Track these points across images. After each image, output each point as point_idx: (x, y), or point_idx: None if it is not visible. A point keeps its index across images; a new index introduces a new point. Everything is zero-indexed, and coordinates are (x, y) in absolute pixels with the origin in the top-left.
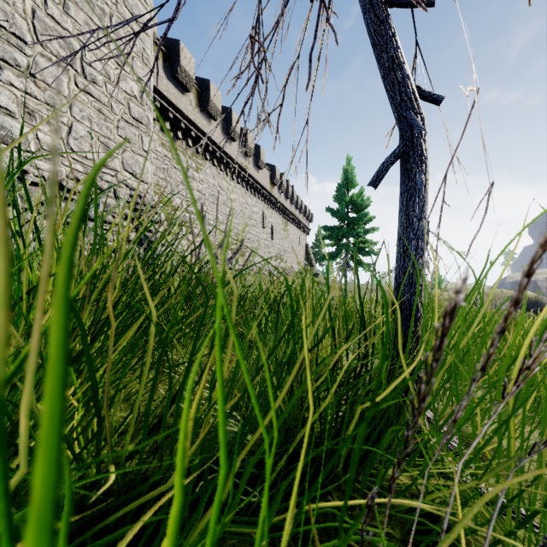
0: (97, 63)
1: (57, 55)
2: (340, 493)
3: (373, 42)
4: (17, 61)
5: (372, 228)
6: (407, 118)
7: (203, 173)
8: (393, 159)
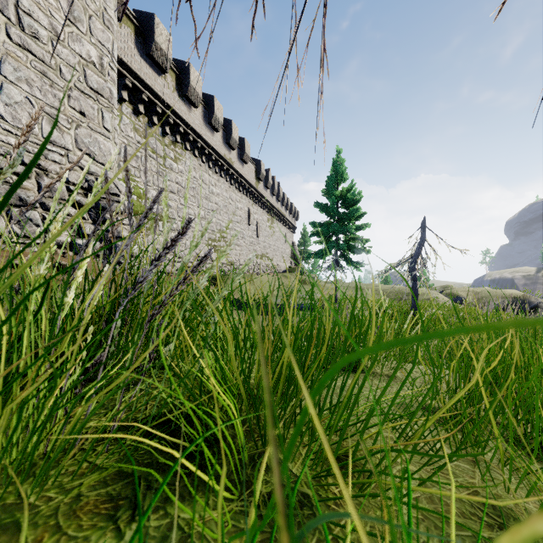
0: (40, 14)
1: None
2: None
3: None
4: None
5: (363, 224)
6: None
7: (183, 163)
8: None
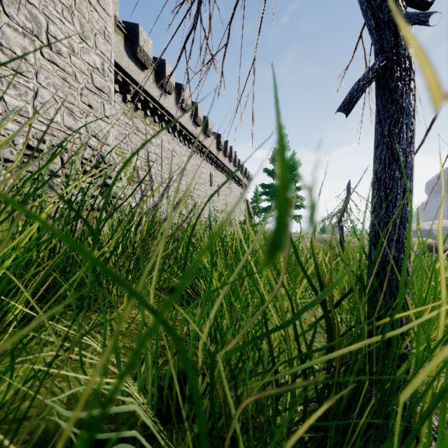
0: (62, 37)
1: (23, 27)
2: None
3: None
4: None
5: (302, 186)
6: (391, 20)
7: (160, 138)
8: (371, 76)
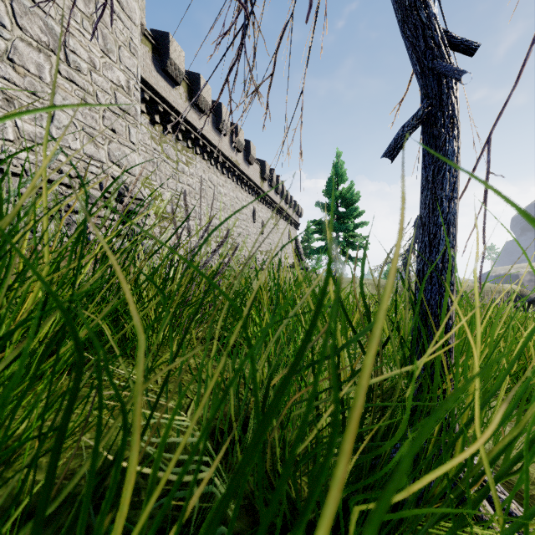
0: (82, 51)
1: (38, 41)
2: None
3: None
4: None
5: (361, 222)
6: (434, 68)
7: (194, 167)
8: (416, 122)
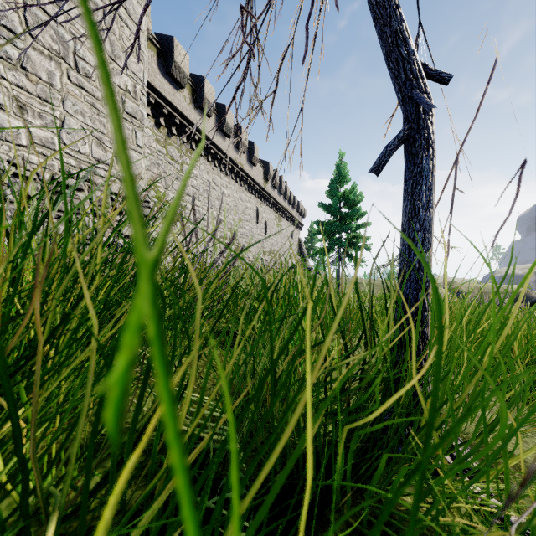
0: (90, 57)
1: (49, 49)
2: (344, 525)
3: (374, 16)
4: (8, 53)
5: (364, 223)
6: (412, 98)
7: (198, 168)
8: (397, 143)
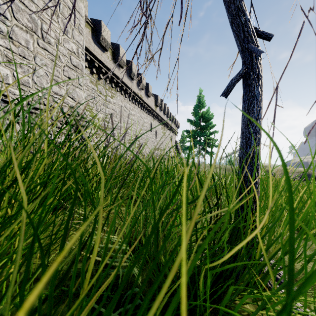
0: (51, 32)
1: (26, 26)
2: None
3: None
4: (1, 29)
5: (214, 131)
6: (248, 48)
7: (115, 99)
8: (238, 77)
